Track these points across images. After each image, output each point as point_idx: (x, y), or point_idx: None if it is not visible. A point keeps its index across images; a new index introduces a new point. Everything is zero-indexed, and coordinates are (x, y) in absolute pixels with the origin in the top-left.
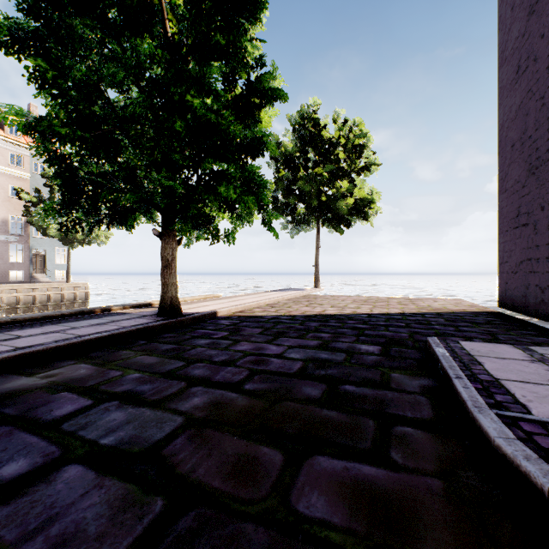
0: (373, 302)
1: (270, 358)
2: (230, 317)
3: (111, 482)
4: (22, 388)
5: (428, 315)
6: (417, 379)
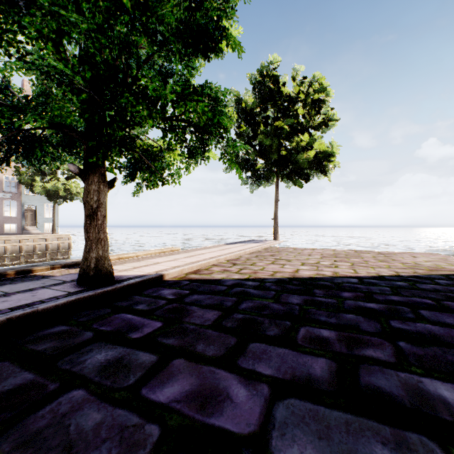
0: (345, 257)
1: None
2: (179, 283)
3: None
4: None
5: (439, 280)
6: None
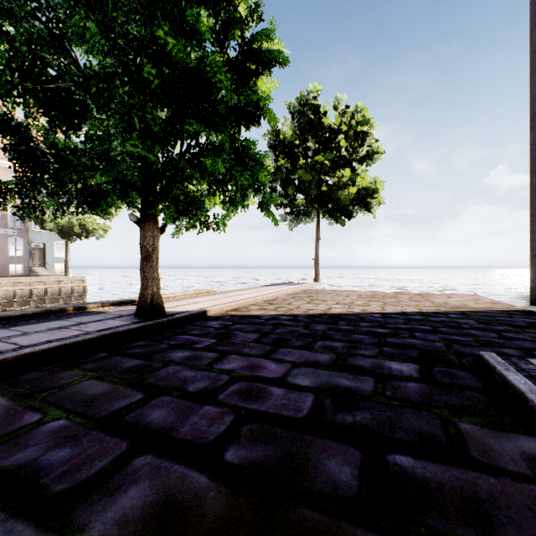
0: (381, 298)
1: (268, 387)
2: (221, 317)
3: None
4: None
5: (452, 315)
6: (507, 437)
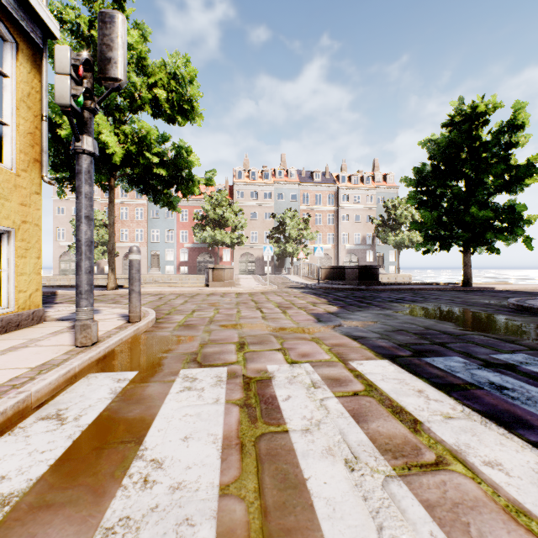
0: None
1: (498, 295)
2: (501, 290)
3: (449, 296)
4: (427, 292)
5: None
6: None
